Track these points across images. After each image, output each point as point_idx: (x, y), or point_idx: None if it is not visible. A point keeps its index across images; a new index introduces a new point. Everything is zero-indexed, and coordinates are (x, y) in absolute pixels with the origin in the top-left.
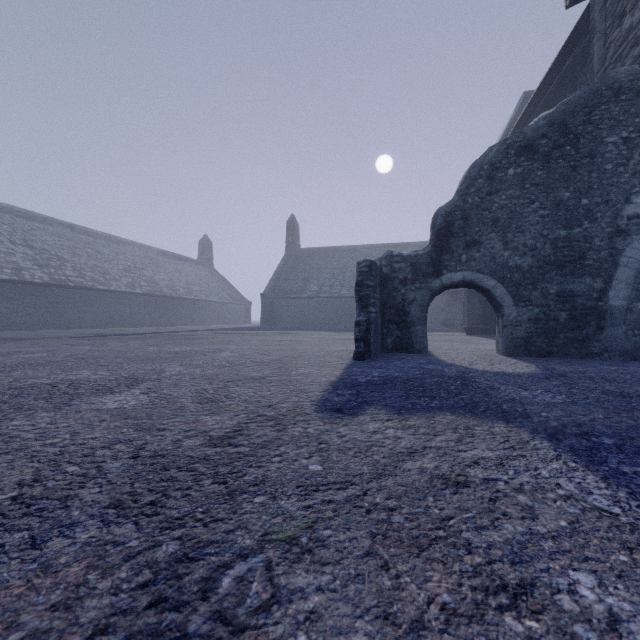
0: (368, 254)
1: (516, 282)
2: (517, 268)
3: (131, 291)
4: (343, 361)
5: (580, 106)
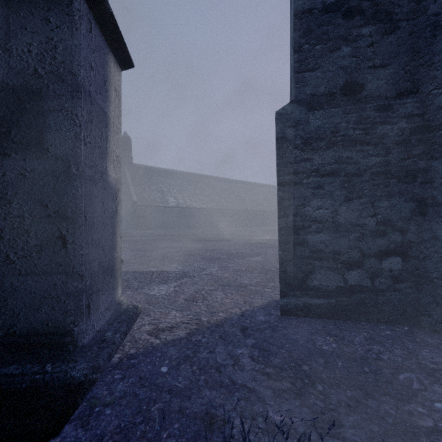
0: None
1: None
2: None
3: (268, 210)
4: None
5: None
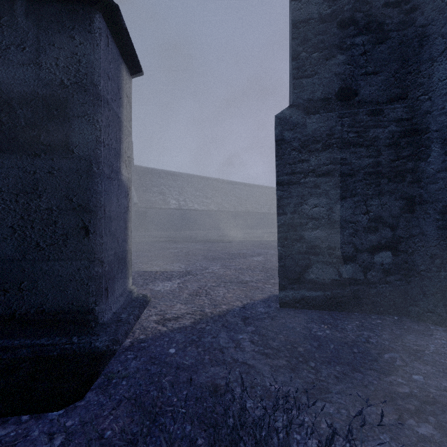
0: None
1: None
2: None
3: (269, 212)
4: None
5: None
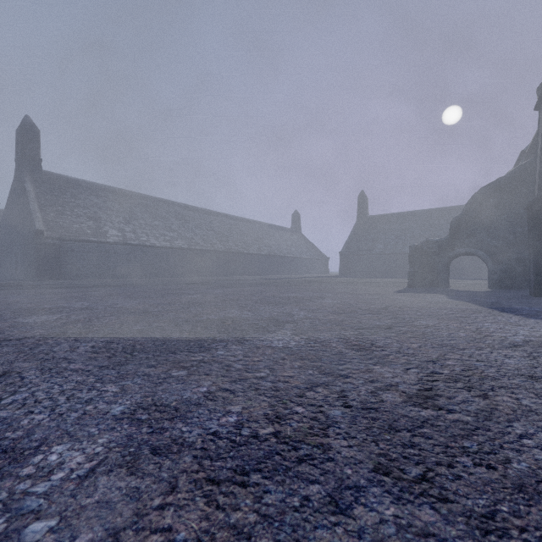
0: (428, 217)
1: (494, 253)
2: (494, 246)
3: (259, 253)
4: (402, 287)
5: (529, 168)
